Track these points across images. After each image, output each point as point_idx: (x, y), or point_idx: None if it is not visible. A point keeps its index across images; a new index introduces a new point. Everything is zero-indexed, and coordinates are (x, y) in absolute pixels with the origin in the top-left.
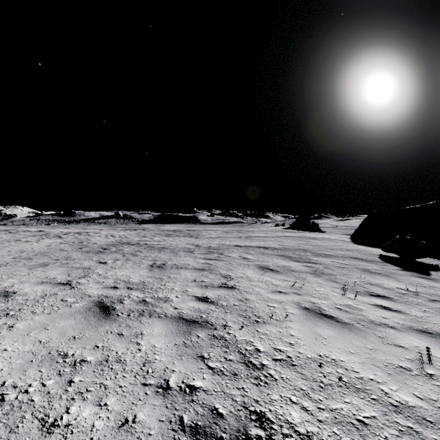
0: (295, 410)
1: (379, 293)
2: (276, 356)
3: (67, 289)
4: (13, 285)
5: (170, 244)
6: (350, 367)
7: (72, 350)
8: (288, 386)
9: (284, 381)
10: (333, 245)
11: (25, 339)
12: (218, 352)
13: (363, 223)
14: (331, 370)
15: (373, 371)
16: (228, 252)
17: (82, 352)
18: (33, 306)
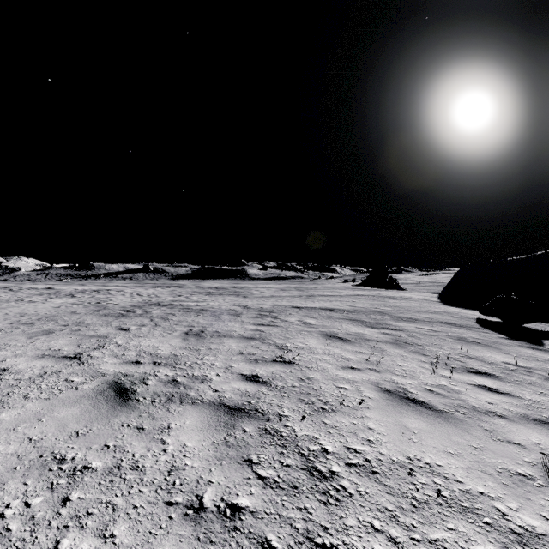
0: (379, 542)
1: (480, 369)
2: (349, 459)
3: (75, 365)
4: (4, 360)
5: (211, 305)
6: (451, 475)
7: (72, 451)
8: (368, 505)
9: (362, 498)
10: (418, 307)
11: (9, 436)
12: (271, 453)
13: (454, 279)
14: (425, 479)
15: (483, 481)
16: (285, 315)
17: (85, 454)
18: (26, 389)
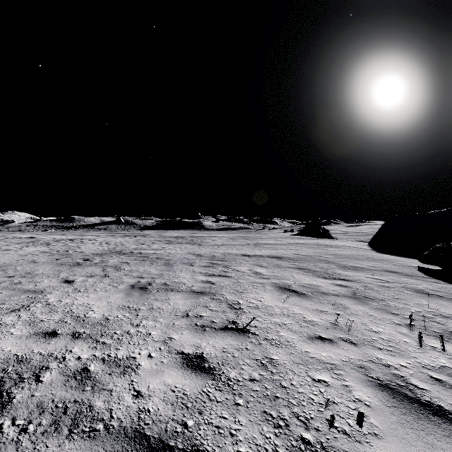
0: None
1: None
2: None
3: None
4: None
5: (167, 253)
6: None
7: None
8: None
9: None
10: (356, 254)
11: None
12: None
13: (382, 229)
14: None
15: None
16: (235, 264)
17: None
18: None
